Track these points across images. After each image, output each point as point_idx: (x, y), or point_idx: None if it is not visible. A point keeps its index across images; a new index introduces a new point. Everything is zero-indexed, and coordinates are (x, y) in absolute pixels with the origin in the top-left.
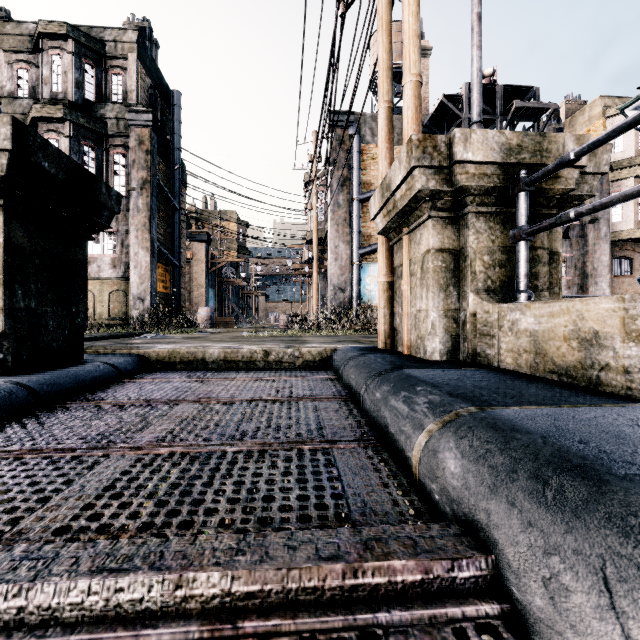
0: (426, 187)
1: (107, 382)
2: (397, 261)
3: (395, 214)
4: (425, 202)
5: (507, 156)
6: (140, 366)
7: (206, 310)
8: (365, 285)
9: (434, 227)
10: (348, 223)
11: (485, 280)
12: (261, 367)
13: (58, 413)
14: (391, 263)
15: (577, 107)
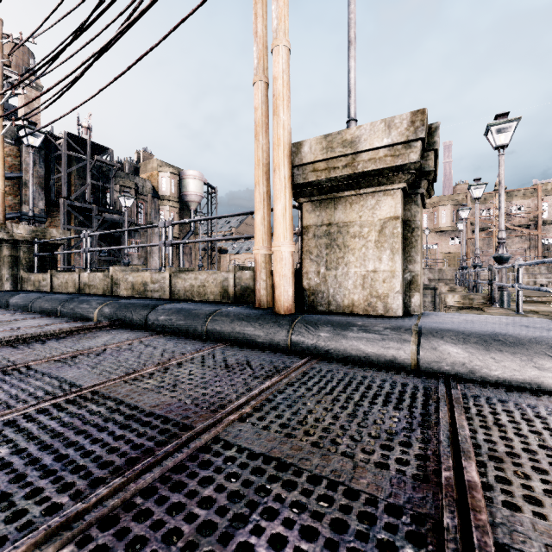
0: (3, 238)
1: None
2: None
3: None
4: (4, 241)
5: (33, 233)
6: None
7: None
8: None
9: (8, 248)
10: None
11: (27, 266)
12: None
13: None
14: None
15: (149, 157)
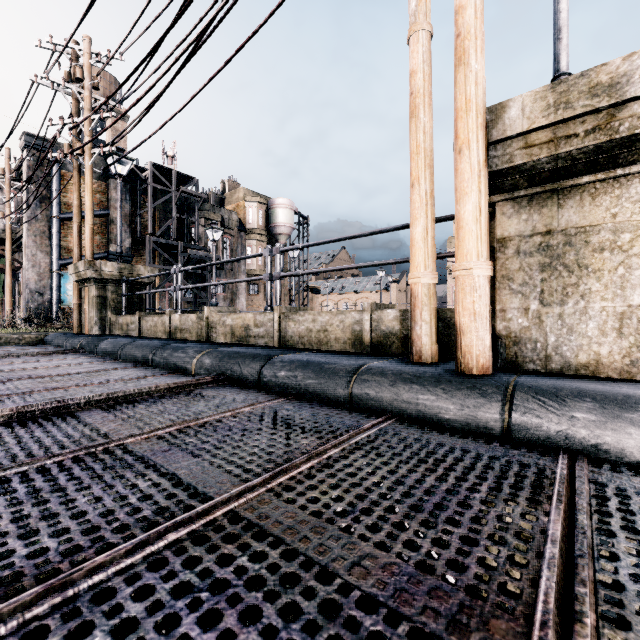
0: (92, 276)
1: None
2: (83, 295)
3: (81, 279)
4: (92, 280)
5: (121, 270)
6: None
7: None
8: (66, 291)
9: (96, 288)
10: (48, 236)
11: (115, 307)
12: None
13: None
14: (81, 295)
15: (235, 186)
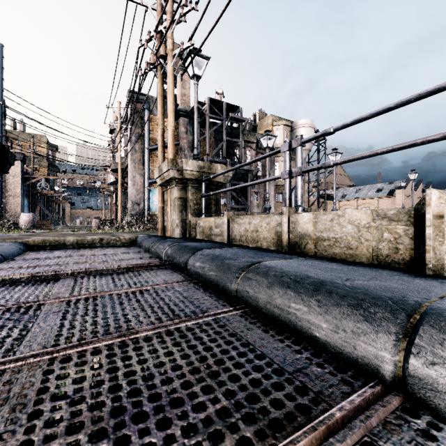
0: (174, 176)
1: (19, 253)
2: (166, 198)
3: (164, 181)
4: (174, 181)
5: (200, 169)
6: (27, 247)
7: (28, 215)
8: (153, 201)
9: (178, 189)
10: (142, 162)
11: (194, 209)
12: (98, 246)
13: (19, 261)
14: (164, 198)
15: (263, 116)
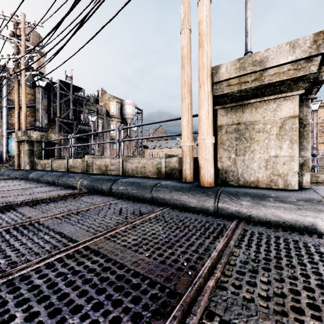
0: (25, 139)
1: None
2: (21, 149)
3: (19, 140)
4: (25, 141)
5: (41, 136)
6: None
7: None
8: (11, 146)
9: (28, 145)
10: (0, 117)
11: (38, 155)
12: None
13: None
14: (19, 149)
15: (104, 93)
